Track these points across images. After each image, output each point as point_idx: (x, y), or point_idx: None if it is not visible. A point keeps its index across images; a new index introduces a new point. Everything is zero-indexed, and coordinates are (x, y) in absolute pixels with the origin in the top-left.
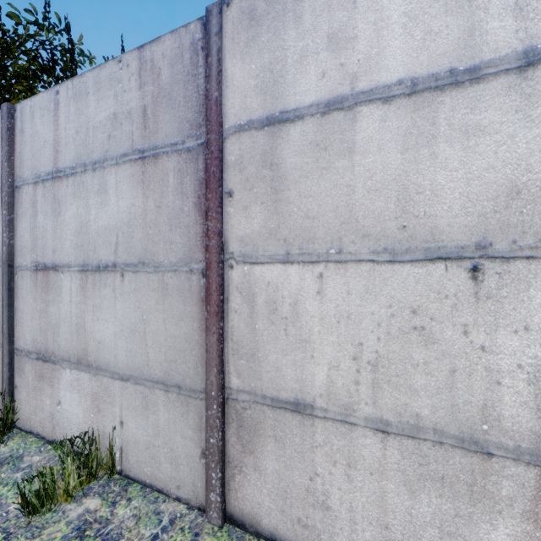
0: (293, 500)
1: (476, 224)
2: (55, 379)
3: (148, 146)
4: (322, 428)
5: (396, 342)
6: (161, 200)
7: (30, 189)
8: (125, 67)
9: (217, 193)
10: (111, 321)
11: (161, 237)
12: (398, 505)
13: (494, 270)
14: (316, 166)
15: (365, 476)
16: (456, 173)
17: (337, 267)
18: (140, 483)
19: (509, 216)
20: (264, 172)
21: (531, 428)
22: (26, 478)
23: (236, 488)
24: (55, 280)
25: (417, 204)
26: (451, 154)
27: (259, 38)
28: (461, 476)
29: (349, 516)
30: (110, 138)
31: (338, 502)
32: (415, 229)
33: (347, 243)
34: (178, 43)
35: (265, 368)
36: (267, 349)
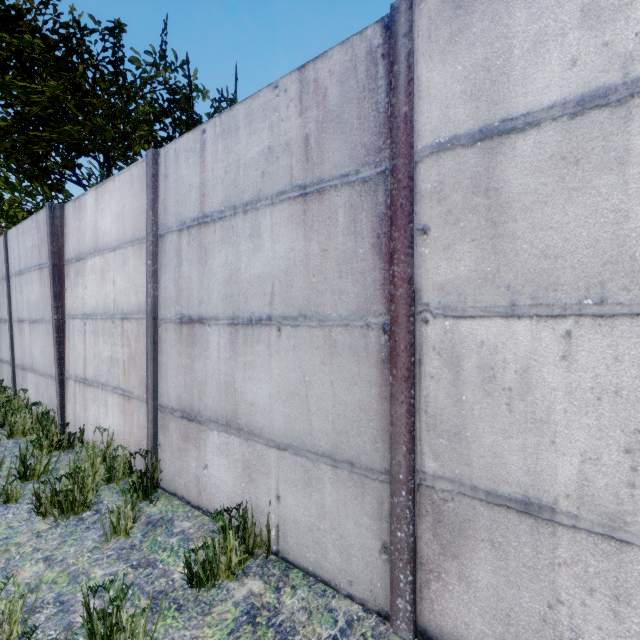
0: (520, 628)
1: None
2: (201, 441)
3: (311, 181)
4: (569, 541)
5: None
6: (328, 243)
7: (174, 237)
8: (282, 93)
9: (407, 231)
10: (265, 381)
11: (327, 285)
12: None
13: None
14: (560, 188)
15: None
16: None
17: (597, 323)
18: (301, 570)
19: None
20: (475, 201)
21: None
22: (192, 548)
23: (431, 597)
24: (201, 334)
25: None
26: None
27: (468, 30)
28: None
29: None
30: (264, 175)
31: None
32: None
33: (614, 289)
34: (350, 55)
35: (475, 452)
36: (479, 428)
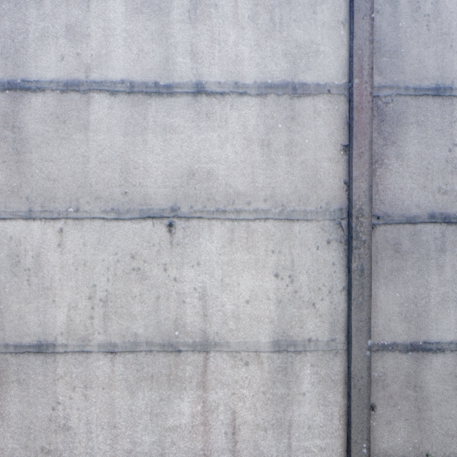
0: (37, 432)
1: (171, 194)
2: None
3: None
4: (63, 362)
5: (121, 281)
6: None
7: None
8: None
9: None
10: None
11: None
12: (123, 406)
13: (181, 226)
14: (56, 136)
15: (99, 391)
16: (159, 157)
17: (75, 223)
18: None
19: (189, 190)
20: (5, 133)
21: (201, 328)
22: None
23: None
24: None
25: (134, 177)
26: (156, 143)
27: None
28: (163, 371)
29: (86, 428)
30: None
31: (77, 420)
32: (133, 195)
33: (83, 203)
34: None
35: (7, 319)
36: (10, 300)
